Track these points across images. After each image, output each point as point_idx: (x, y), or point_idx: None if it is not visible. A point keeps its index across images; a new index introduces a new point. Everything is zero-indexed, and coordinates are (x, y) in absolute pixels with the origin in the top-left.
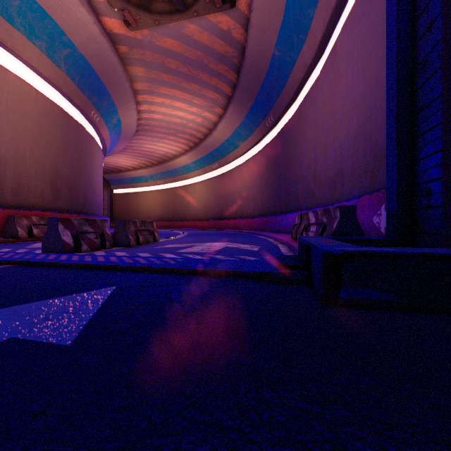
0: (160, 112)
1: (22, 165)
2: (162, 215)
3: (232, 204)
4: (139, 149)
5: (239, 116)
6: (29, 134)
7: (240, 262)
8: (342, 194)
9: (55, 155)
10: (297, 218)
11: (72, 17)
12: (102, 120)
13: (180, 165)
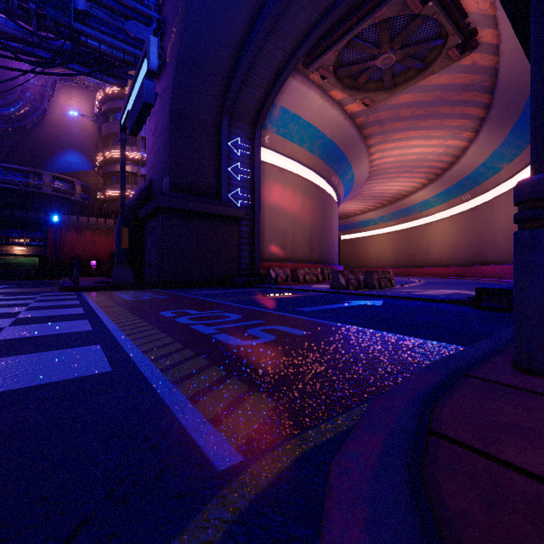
0: (392, 155)
1: (295, 232)
2: (393, 260)
3: (493, 245)
4: (369, 193)
5: (499, 135)
6: (298, 210)
7: (451, 297)
8: None
9: (311, 220)
10: None
11: (326, 119)
12: (339, 180)
13: (416, 201)
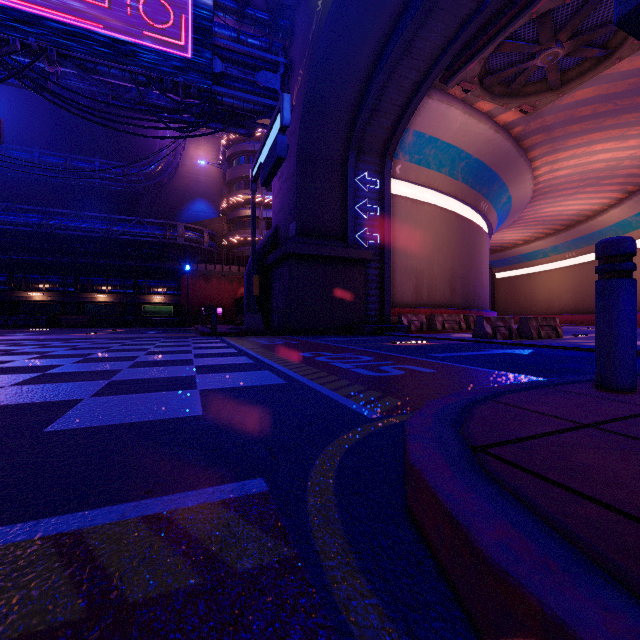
0: (567, 166)
1: (432, 273)
2: (573, 304)
3: None
4: (534, 217)
5: None
6: (436, 246)
7: None
8: None
9: (452, 258)
10: None
11: (470, 136)
12: (490, 205)
13: (607, 223)
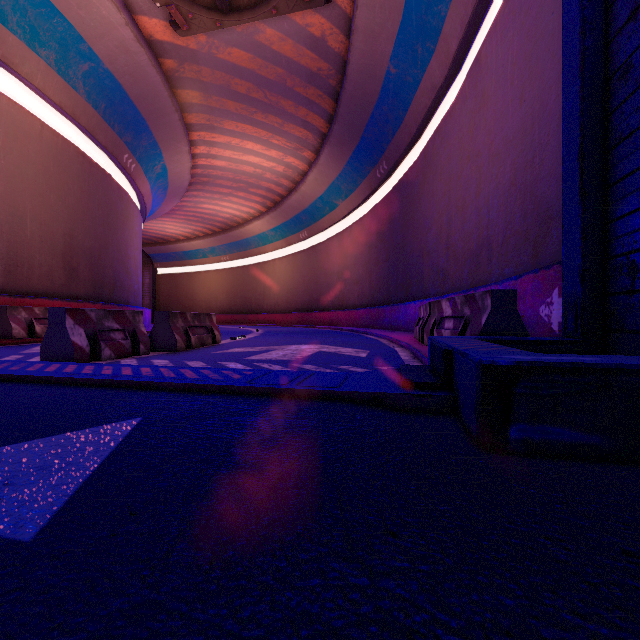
0: (224, 157)
1: (20, 232)
2: (227, 305)
3: (328, 290)
4: (195, 211)
5: (338, 163)
6: (30, 186)
7: (341, 376)
8: (488, 273)
9: (70, 217)
10: (422, 308)
11: (93, 16)
12: (140, 167)
13: (252, 233)
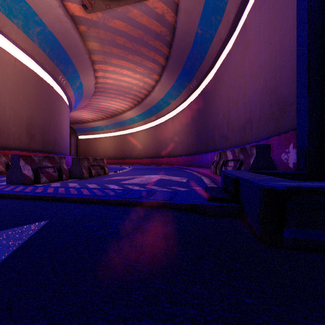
0: (112, 78)
1: (3, 115)
2: (114, 154)
3: (166, 146)
4: (97, 106)
5: (171, 81)
6: (9, 91)
7: (172, 193)
8: (250, 137)
9: (30, 108)
10: (215, 156)
11: (42, 2)
12: (68, 83)
13: (127, 118)
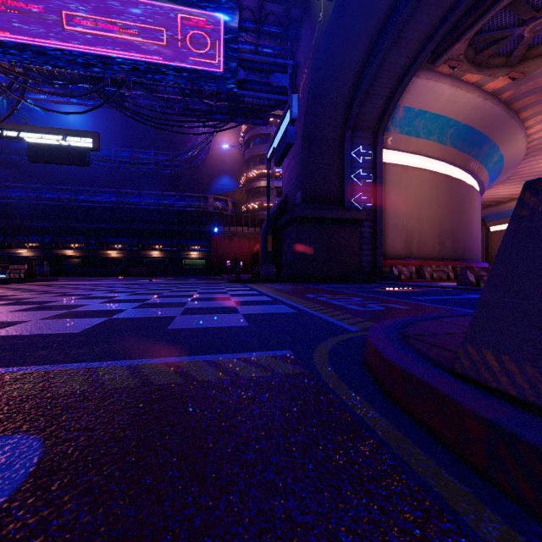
0: None
1: (421, 229)
2: None
3: None
4: (530, 172)
5: None
6: (425, 205)
7: None
8: None
9: (441, 215)
10: None
11: (458, 106)
12: (481, 165)
13: None
